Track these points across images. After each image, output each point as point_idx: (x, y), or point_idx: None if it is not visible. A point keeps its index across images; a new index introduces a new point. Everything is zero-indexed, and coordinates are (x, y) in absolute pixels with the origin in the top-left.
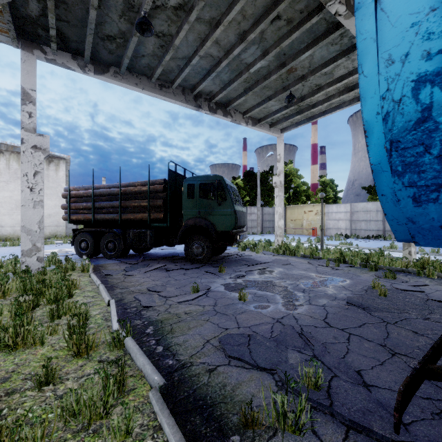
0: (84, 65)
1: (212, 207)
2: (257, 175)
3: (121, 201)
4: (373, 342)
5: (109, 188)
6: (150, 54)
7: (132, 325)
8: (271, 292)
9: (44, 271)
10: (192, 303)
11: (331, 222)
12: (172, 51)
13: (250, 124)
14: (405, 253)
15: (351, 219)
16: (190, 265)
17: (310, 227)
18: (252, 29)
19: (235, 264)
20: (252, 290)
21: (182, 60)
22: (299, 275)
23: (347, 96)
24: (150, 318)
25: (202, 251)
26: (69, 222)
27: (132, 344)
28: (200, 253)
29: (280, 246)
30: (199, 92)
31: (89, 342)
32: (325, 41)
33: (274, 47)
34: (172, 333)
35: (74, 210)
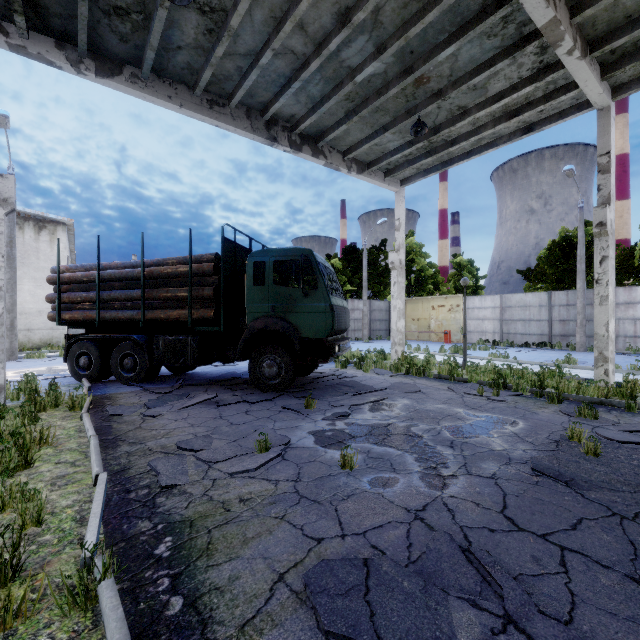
0: (78, 60)
1: (294, 300)
2: (362, 252)
3: (145, 289)
4: (615, 570)
5: (125, 269)
6: (190, 46)
7: (130, 535)
8: (397, 448)
9: (0, 410)
10: (255, 475)
11: (472, 322)
12: (227, 39)
13: (354, 171)
14: (599, 373)
15: (502, 319)
16: (259, 395)
17: (441, 330)
18: (360, 3)
19: (332, 392)
20: (363, 444)
21: (245, 58)
22: (438, 413)
23: (506, 127)
24: (170, 513)
25: (277, 371)
26: (58, 324)
27: (110, 603)
28: (275, 375)
29: (401, 362)
30: (273, 116)
31: (11, 601)
32: (479, 29)
33: (396, 39)
34: (208, 555)
35: (67, 305)
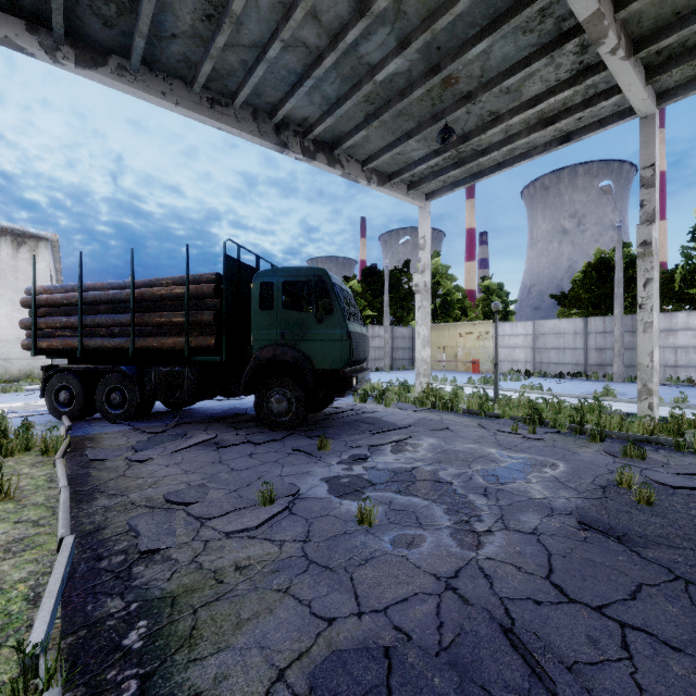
0: (54, 47)
1: (306, 326)
2: (383, 274)
3: (136, 313)
4: (688, 654)
5: (112, 290)
6: (187, 34)
7: (94, 619)
8: (423, 497)
9: None
10: (256, 535)
11: (502, 350)
12: (228, 26)
13: (374, 182)
14: (643, 407)
15: (535, 347)
16: (266, 434)
17: (469, 359)
18: None
19: (350, 430)
20: (384, 493)
21: (250, 50)
22: (469, 454)
23: (541, 136)
24: (148, 588)
25: (287, 406)
26: (34, 354)
27: None
28: (284, 412)
29: (426, 395)
30: (284, 119)
31: None
32: (514, 22)
33: (421, 32)
34: (191, 645)
35: (45, 331)
